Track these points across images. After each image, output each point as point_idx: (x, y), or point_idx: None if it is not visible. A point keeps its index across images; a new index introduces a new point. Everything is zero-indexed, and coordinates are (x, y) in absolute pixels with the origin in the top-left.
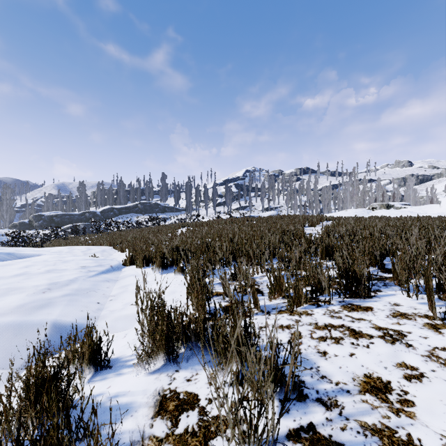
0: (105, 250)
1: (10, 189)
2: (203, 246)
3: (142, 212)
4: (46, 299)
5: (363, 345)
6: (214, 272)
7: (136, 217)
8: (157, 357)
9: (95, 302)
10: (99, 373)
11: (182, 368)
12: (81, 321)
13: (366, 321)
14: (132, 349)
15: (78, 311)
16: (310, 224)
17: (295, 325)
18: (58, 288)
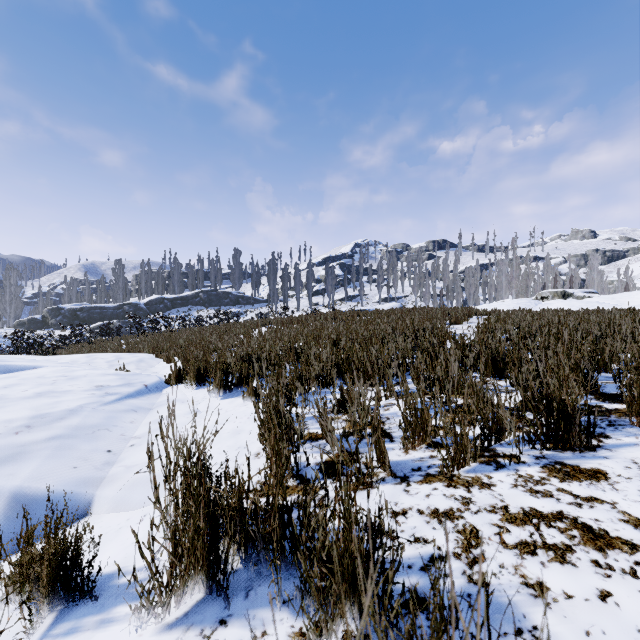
0: (143, 360)
1: (16, 272)
2: (290, 354)
3: (205, 304)
4: (16, 445)
5: (622, 571)
6: (308, 397)
7: (197, 311)
8: (186, 583)
9: (104, 450)
10: (69, 612)
11: (233, 616)
12: (69, 489)
13: (607, 505)
14: (147, 552)
15: (67, 469)
16: (454, 321)
17: (464, 510)
18: (45, 425)
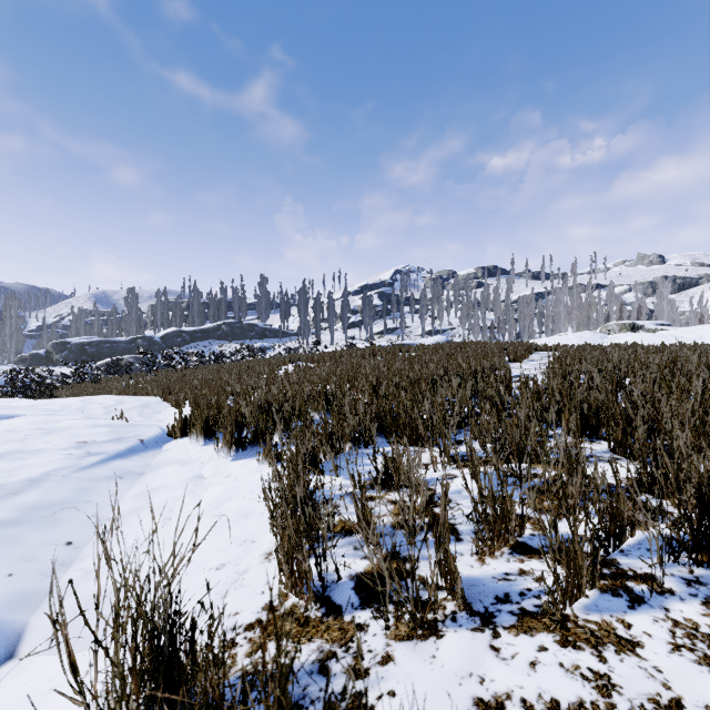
0: (148, 404)
1: (17, 301)
2: (319, 401)
3: (228, 337)
4: None
5: None
6: (341, 461)
7: (219, 345)
8: None
9: (61, 543)
10: None
11: None
12: None
13: None
14: None
15: None
16: (512, 358)
17: (605, 708)
18: None
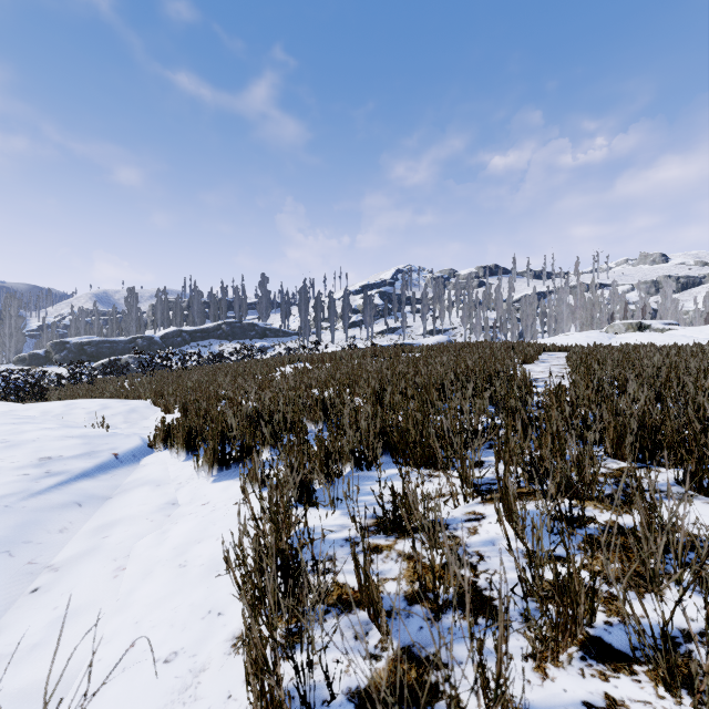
0: (136, 409)
1: (17, 301)
2: (316, 410)
3: (228, 337)
4: None
5: None
6: (339, 488)
7: (219, 345)
8: None
9: None
10: None
11: None
12: None
13: None
14: None
15: None
16: (522, 360)
17: None
18: None
